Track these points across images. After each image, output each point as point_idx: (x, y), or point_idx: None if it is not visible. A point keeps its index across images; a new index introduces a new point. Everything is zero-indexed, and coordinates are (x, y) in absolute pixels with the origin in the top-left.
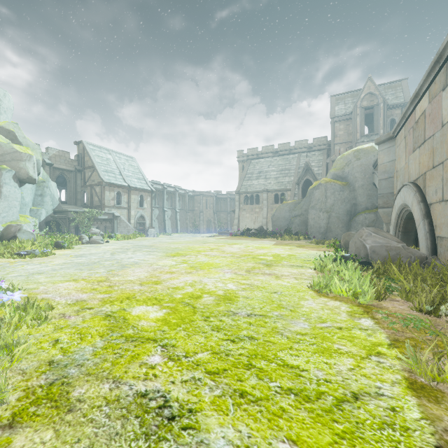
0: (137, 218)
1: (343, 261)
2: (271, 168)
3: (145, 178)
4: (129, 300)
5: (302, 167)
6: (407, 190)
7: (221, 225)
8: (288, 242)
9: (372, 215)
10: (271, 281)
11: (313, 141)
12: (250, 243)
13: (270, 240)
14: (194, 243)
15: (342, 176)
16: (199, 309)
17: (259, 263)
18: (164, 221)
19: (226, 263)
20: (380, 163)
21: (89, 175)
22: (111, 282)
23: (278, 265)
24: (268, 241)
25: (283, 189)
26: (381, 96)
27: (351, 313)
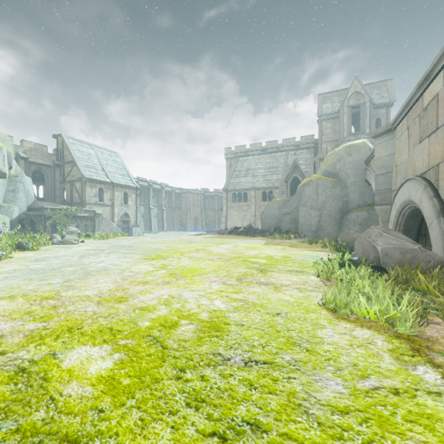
0: (121, 216)
1: (353, 267)
2: (259, 165)
3: (129, 174)
4: (70, 334)
5: (290, 165)
6: (414, 184)
7: (209, 223)
8: (279, 241)
9: (364, 213)
10: (269, 295)
11: (301, 139)
12: (239, 243)
13: (260, 239)
14: (179, 242)
15: (333, 172)
16: (170, 352)
17: (251, 268)
18: (149, 219)
19: (213, 268)
20: (377, 157)
21: (68, 170)
22: (60, 299)
23: (274, 270)
24: (258, 240)
25: (271, 187)
26: (367, 96)
27: (395, 353)
